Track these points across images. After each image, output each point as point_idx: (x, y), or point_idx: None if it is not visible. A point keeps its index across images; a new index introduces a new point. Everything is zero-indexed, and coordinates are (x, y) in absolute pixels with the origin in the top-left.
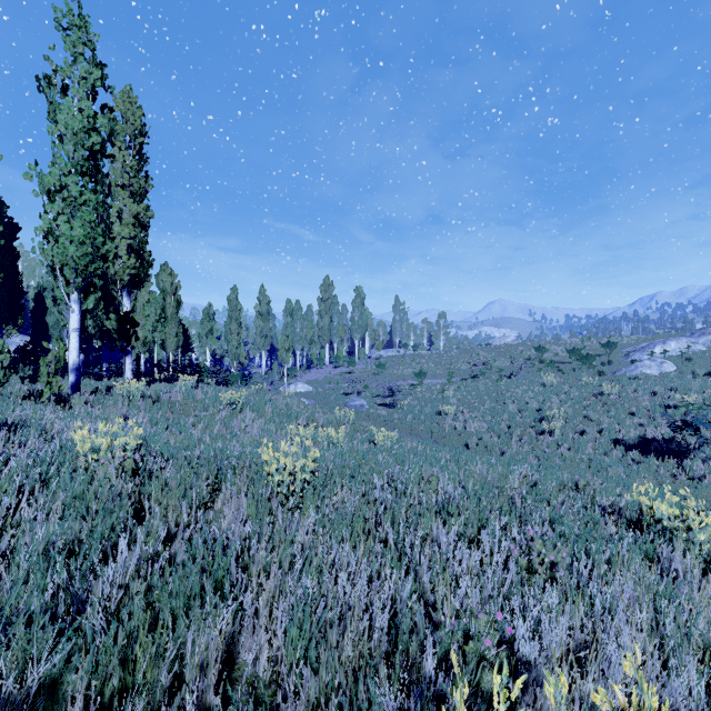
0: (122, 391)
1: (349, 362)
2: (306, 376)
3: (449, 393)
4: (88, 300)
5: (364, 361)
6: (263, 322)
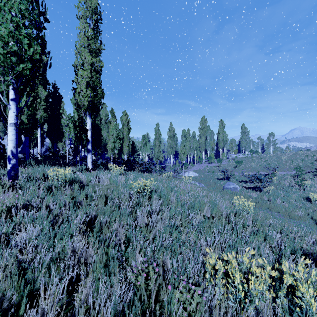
0: (57, 177)
1: (218, 160)
2: (193, 167)
3: (303, 182)
4: (22, 99)
5: (226, 160)
6: (171, 140)
